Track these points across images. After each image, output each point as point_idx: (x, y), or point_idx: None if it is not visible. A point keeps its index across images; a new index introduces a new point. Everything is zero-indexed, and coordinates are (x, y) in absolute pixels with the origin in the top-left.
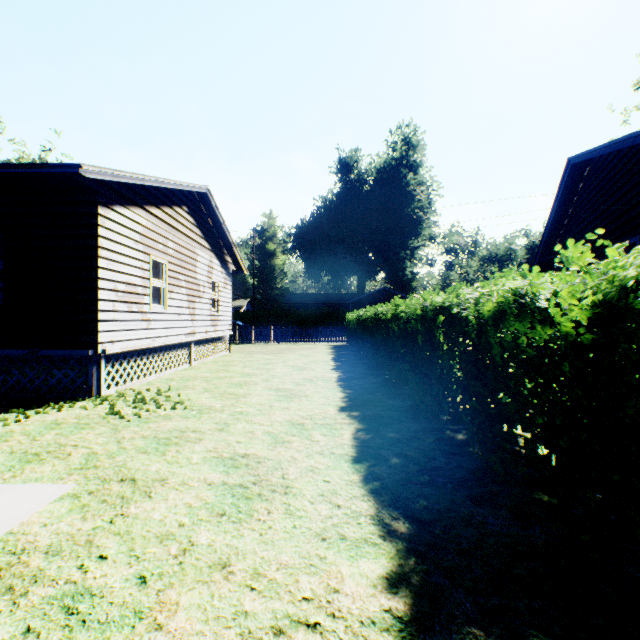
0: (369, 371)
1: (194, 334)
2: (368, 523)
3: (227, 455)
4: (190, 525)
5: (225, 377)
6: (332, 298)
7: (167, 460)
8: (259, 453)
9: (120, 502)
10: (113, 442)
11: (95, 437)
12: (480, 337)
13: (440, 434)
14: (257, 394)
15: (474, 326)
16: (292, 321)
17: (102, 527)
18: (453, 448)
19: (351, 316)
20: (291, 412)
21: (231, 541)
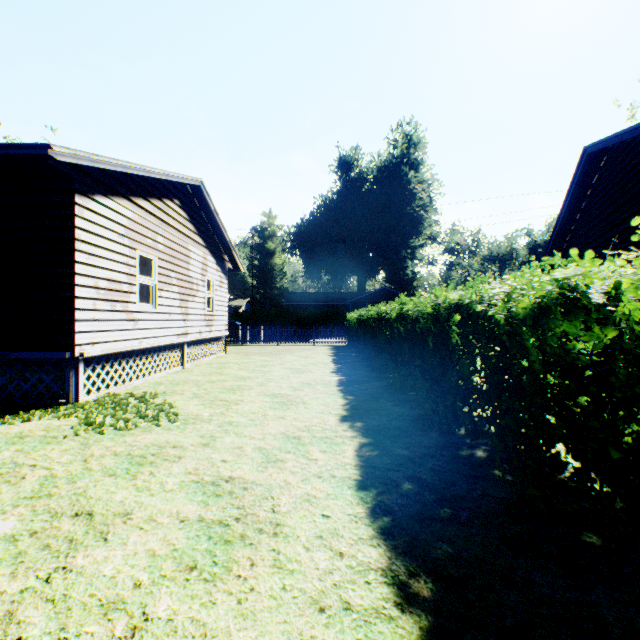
0: (371, 374)
1: (187, 335)
2: (379, 582)
3: (209, 479)
4: (148, 586)
5: (218, 381)
6: (332, 298)
7: (137, 486)
8: (247, 476)
9: (66, 548)
10: (78, 461)
11: (59, 454)
12: (510, 340)
13: (456, 450)
14: (250, 400)
15: (505, 327)
16: (291, 321)
17: (33, 589)
18: (474, 469)
19: (352, 316)
20: (286, 422)
21: (198, 613)
